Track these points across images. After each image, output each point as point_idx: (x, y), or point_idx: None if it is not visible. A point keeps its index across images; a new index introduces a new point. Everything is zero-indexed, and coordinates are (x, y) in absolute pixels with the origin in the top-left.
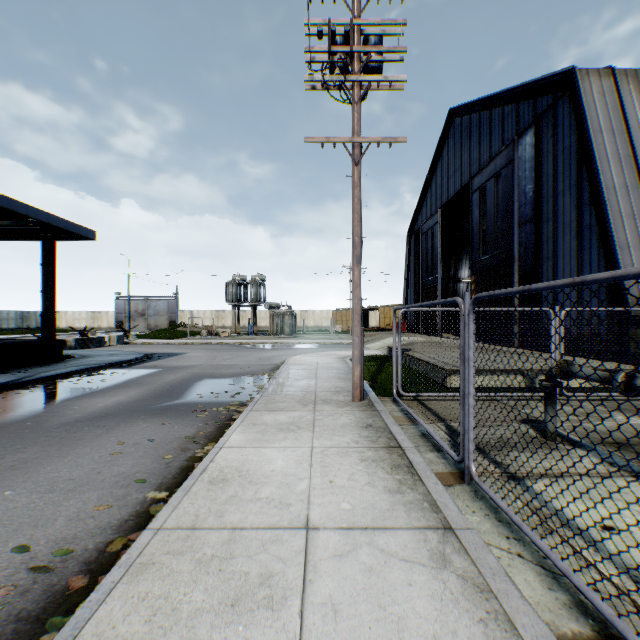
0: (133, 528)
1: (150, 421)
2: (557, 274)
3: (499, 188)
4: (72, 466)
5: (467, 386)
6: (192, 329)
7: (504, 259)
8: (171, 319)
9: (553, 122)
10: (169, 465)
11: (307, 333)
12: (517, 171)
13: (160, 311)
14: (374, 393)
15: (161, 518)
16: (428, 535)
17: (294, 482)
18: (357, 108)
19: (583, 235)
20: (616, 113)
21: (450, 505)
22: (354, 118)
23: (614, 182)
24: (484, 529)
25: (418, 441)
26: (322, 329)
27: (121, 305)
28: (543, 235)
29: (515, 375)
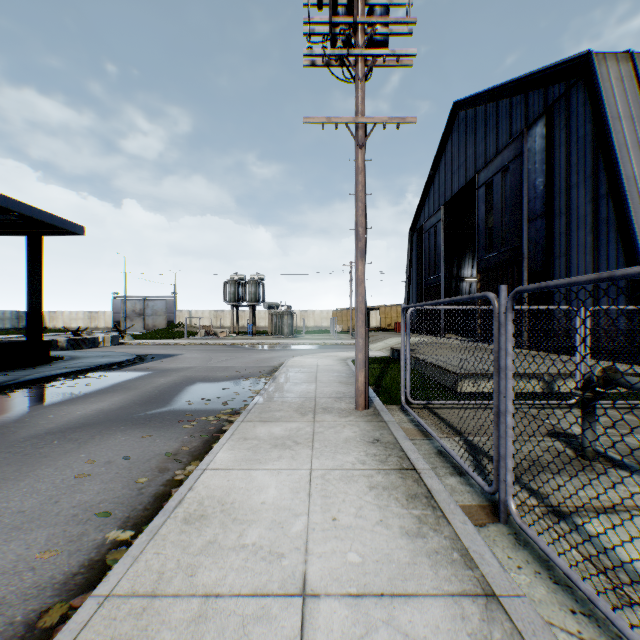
0: (80, 587)
1: (130, 433)
2: (570, 271)
3: (507, 182)
4: (27, 493)
5: (503, 401)
6: (190, 329)
7: (512, 256)
8: (169, 319)
9: (566, 111)
10: (142, 491)
11: (307, 333)
12: (526, 164)
13: (158, 311)
14: (379, 400)
15: (113, 578)
16: (465, 607)
17: (288, 520)
18: (361, 85)
19: (600, 230)
20: (635, 99)
21: (487, 556)
22: (358, 96)
23: (634, 172)
24: (538, 597)
25: (435, 461)
26: (322, 329)
27: (118, 305)
28: (555, 230)
29: (583, 393)
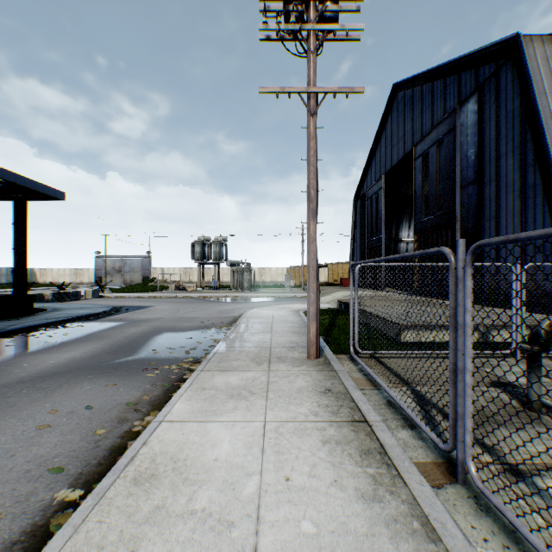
0: None
1: (96, 382)
2: (500, 232)
3: (441, 154)
4: None
5: (461, 359)
6: (162, 284)
7: (446, 219)
8: (144, 275)
9: (495, 89)
10: (98, 444)
11: (264, 287)
12: (459, 137)
13: (135, 268)
14: (329, 349)
15: None
16: None
17: (241, 480)
18: (313, 58)
19: (527, 194)
20: None
21: (449, 525)
22: (310, 68)
23: None
24: None
25: (385, 412)
26: (277, 284)
27: (100, 263)
28: (485, 196)
29: None
